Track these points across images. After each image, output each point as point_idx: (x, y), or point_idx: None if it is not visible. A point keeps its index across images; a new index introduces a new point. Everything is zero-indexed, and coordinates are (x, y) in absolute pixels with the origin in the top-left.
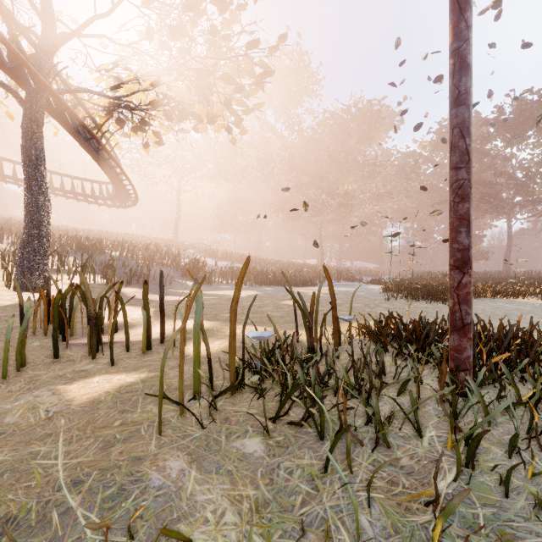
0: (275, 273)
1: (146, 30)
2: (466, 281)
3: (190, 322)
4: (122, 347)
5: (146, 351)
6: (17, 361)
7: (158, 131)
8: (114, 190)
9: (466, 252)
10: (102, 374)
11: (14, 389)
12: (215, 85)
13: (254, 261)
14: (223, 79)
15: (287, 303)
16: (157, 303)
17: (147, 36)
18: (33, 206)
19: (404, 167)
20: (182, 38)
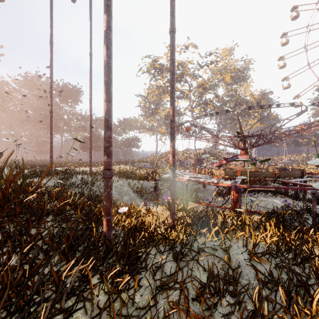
0: None
1: None
2: (52, 160)
3: None
4: None
5: None
6: None
7: None
8: None
9: (52, 156)
10: None
11: None
12: None
13: None
14: None
15: None
16: None
17: None
18: None
19: (1, 91)
20: None
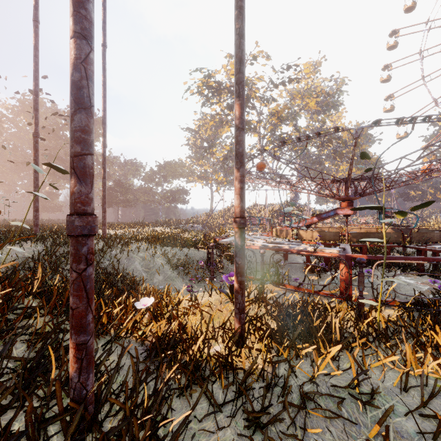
0: None
1: None
2: (38, 214)
3: None
4: None
5: None
6: None
7: None
8: None
9: (38, 208)
10: None
11: None
12: None
13: None
14: None
15: None
16: None
17: None
18: None
19: None
20: None
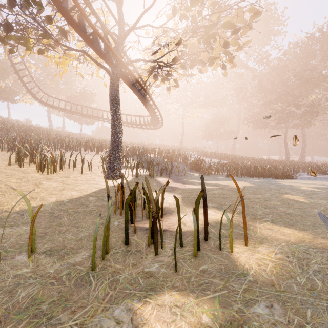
0: (256, 167)
1: (173, 9)
2: None
3: (213, 212)
4: (173, 239)
5: (196, 251)
6: (104, 251)
7: (176, 78)
8: (150, 120)
9: None
10: (169, 289)
11: (100, 293)
12: (217, 33)
13: (233, 158)
14: (224, 26)
15: (290, 198)
16: (181, 190)
17: (173, 13)
18: (114, 131)
19: None
20: (197, 4)
